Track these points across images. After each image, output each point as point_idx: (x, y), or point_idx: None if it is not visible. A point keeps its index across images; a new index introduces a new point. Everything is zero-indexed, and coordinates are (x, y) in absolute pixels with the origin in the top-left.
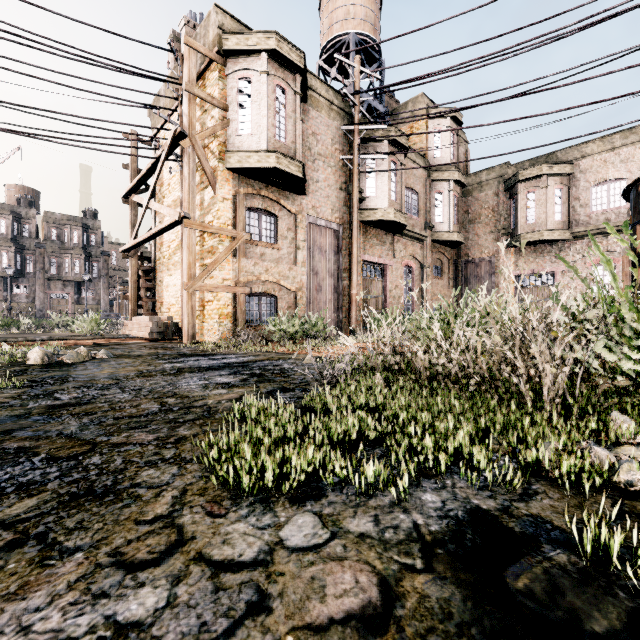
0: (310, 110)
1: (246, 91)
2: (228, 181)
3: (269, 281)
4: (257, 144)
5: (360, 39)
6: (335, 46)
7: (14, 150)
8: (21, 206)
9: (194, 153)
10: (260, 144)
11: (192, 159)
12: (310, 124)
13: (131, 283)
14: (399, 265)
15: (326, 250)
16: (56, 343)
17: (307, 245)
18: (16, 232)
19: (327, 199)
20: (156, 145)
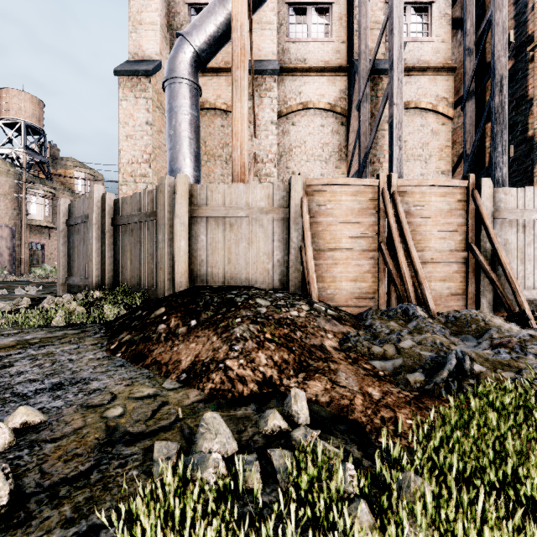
0: None
1: None
2: None
3: None
4: None
5: (29, 124)
6: (12, 121)
7: None
8: None
9: None
10: None
11: None
12: None
13: None
14: (54, 243)
15: (5, 237)
16: None
17: None
18: None
19: (6, 214)
20: None
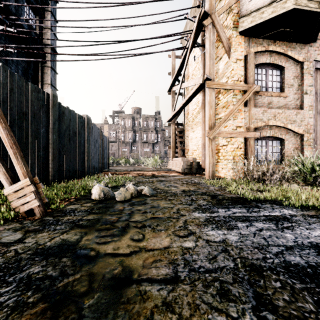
0: None
1: None
2: (240, 44)
3: (275, 126)
4: None
5: None
6: None
7: (132, 92)
8: (134, 114)
9: (213, 28)
10: None
11: (212, 33)
12: None
13: (172, 139)
14: None
15: None
16: (134, 173)
17: (314, 90)
18: (133, 125)
19: None
20: (186, 39)
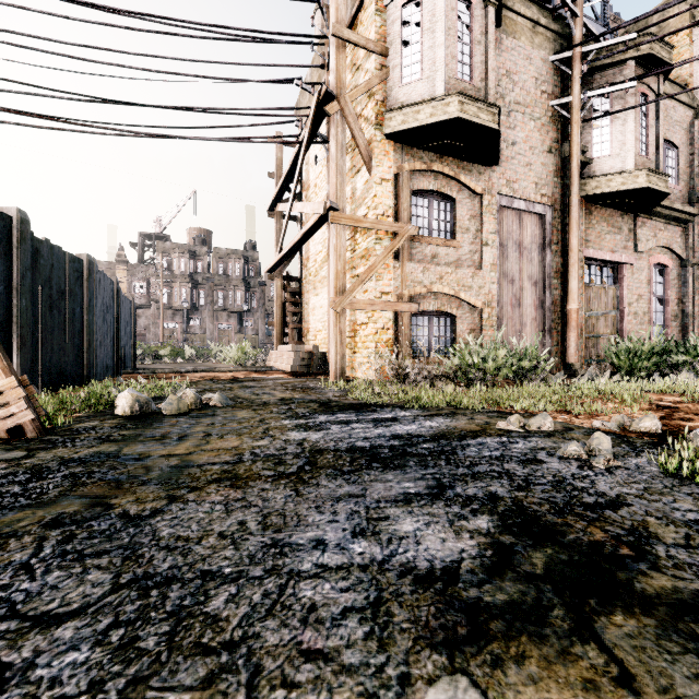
0: (503, 39)
1: (413, 19)
2: (387, 154)
3: (443, 294)
4: (429, 91)
5: None
6: None
7: (191, 194)
8: (196, 245)
9: (343, 120)
10: (434, 89)
11: (340, 129)
12: (503, 60)
13: (276, 307)
14: (644, 263)
15: (526, 245)
16: (196, 376)
17: (498, 239)
18: (192, 269)
19: (528, 169)
20: (298, 125)
